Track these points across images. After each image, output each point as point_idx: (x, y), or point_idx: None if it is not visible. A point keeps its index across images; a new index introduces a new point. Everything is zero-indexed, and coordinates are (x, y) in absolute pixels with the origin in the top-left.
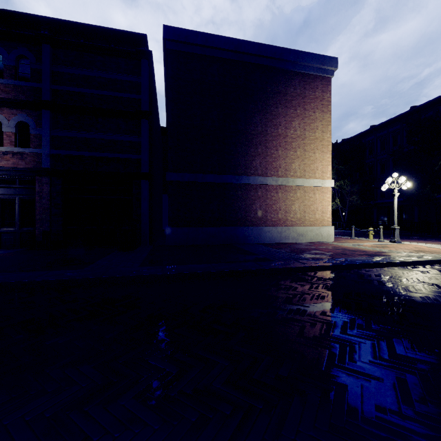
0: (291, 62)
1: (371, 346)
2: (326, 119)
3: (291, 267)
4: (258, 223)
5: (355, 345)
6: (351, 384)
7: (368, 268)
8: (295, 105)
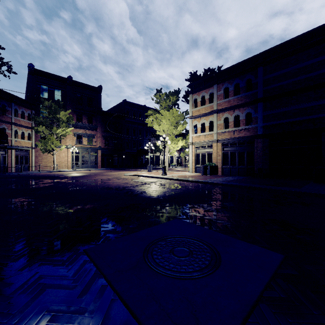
0: None
1: None
2: None
3: None
4: None
5: None
6: None
7: None
8: None
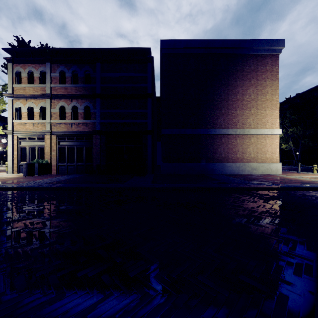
0: (247, 48)
1: (271, 219)
2: (275, 85)
3: (240, 187)
4: (222, 161)
5: (263, 218)
6: (253, 227)
7: (297, 190)
8: (250, 77)
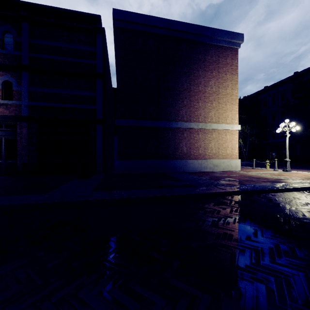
0: (209, 37)
1: (305, 280)
2: (234, 79)
3: (212, 192)
4: (184, 157)
5: (289, 278)
6: None
7: (273, 192)
8: (212, 69)
